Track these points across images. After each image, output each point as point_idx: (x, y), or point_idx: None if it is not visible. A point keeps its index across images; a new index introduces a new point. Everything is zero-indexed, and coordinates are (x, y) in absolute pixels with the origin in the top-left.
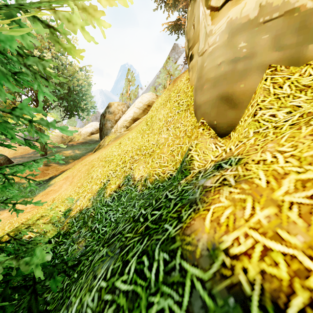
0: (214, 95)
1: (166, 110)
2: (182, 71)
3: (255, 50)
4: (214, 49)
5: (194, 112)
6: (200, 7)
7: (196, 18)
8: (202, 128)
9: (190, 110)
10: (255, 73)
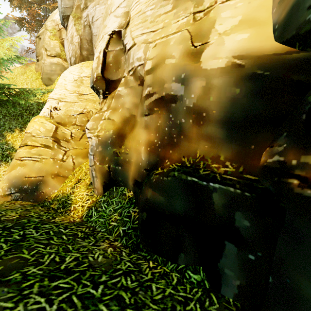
0: (47, 77)
1: (24, 77)
2: (19, 50)
3: (57, 70)
4: (47, 65)
5: (40, 81)
6: (42, 50)
7: (40, 47)
8: (43, 85)
9: (38, 80)
10: (56, 75)
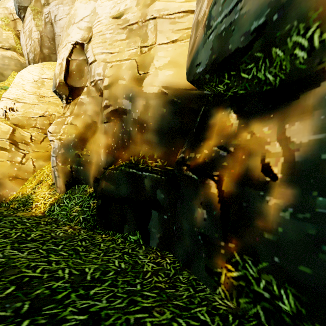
0: None
1: None
2: None
3: (10, 65)
4: None
5: None
6: None
7: None
8: None
9: None
10: (10, 70)
